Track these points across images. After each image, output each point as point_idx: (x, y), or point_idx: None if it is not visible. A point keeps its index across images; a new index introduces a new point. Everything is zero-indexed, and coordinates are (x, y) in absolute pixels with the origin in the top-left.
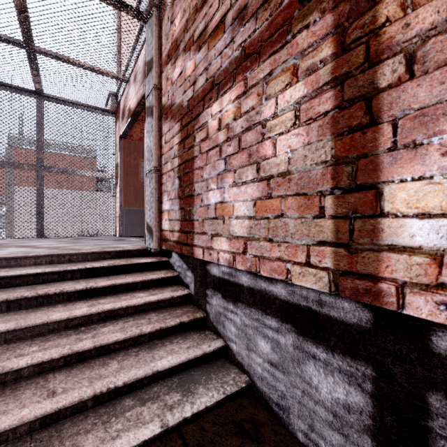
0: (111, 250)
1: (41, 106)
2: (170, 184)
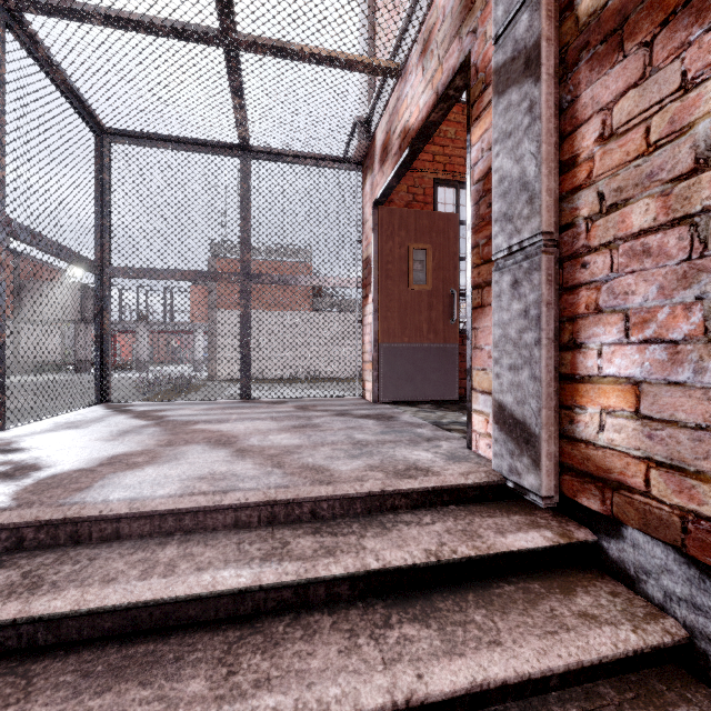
0: (412, 486)
1: (247, 170)
2: (654, 283)
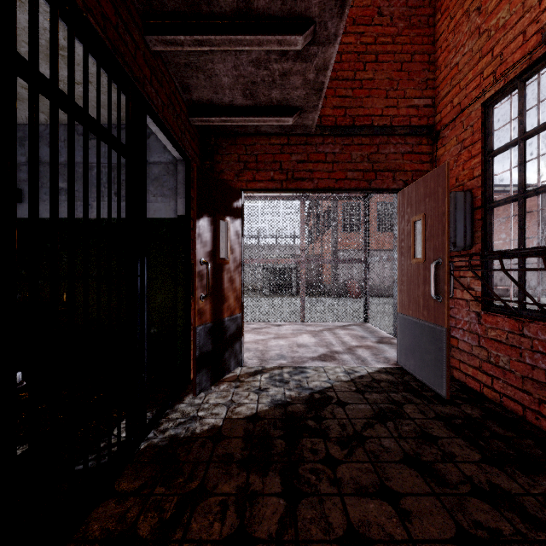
0: None
1: None
2: None
